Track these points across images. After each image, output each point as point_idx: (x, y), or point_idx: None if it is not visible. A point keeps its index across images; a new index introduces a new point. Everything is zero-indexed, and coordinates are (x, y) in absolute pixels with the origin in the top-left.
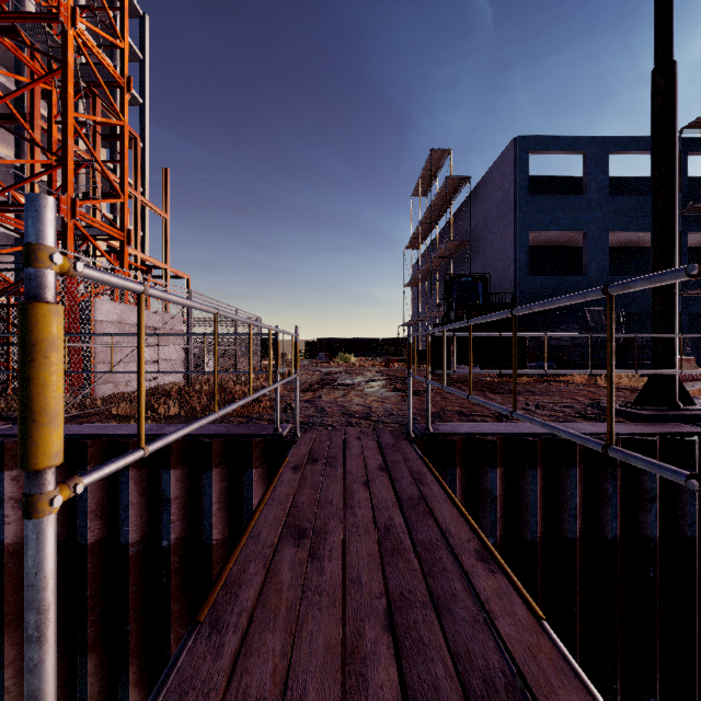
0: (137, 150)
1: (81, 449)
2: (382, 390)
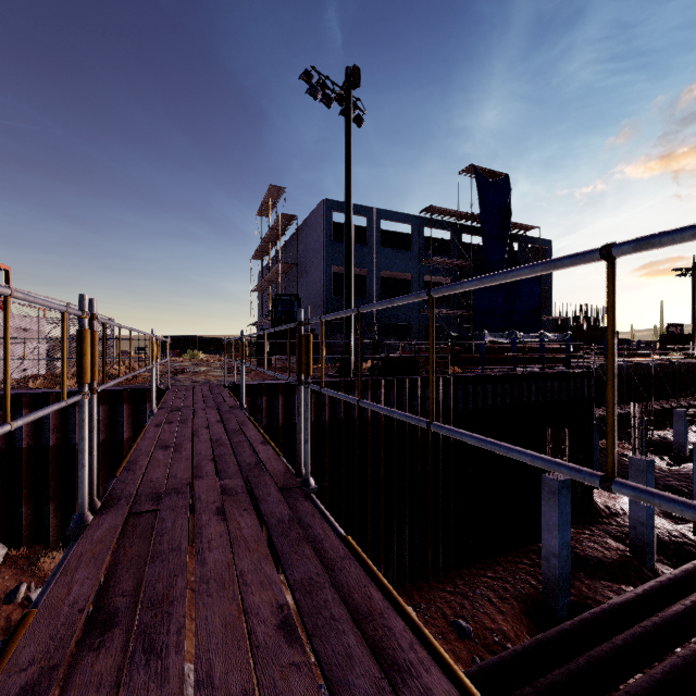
0: None
1: (46, 398)
2: (220, 373)
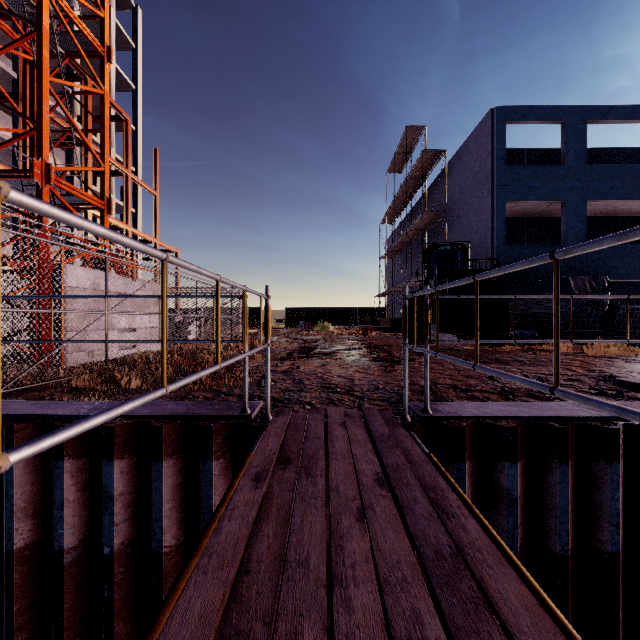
0: (128, 130)
1: (7, 435)
2: (363, 359)
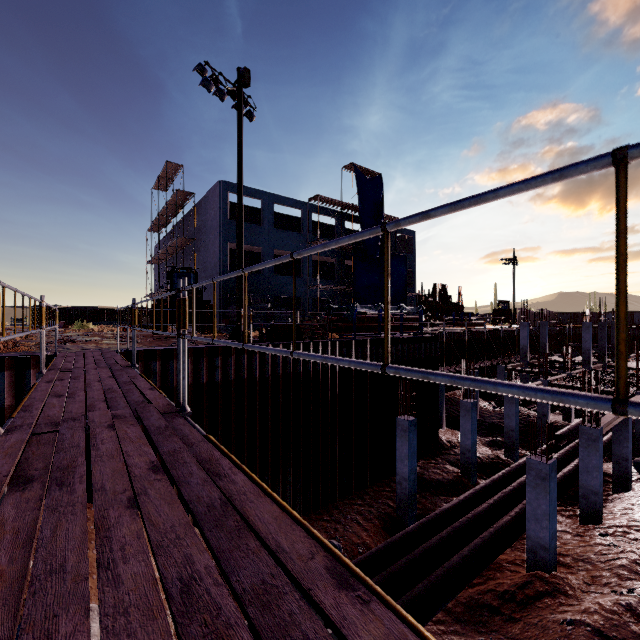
0: None
1: None
2: (113, 341)
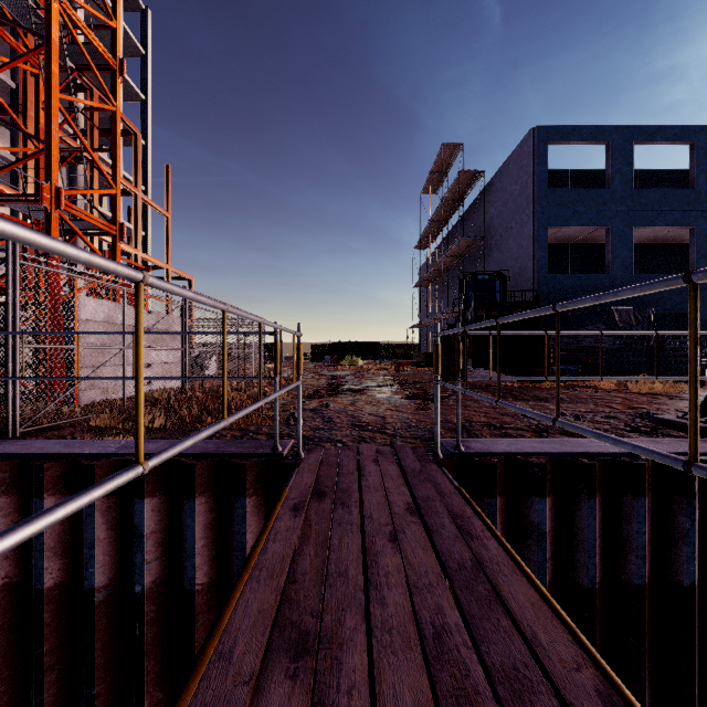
0: (137, 146)
1: (36, 473)
2: (395, 396)
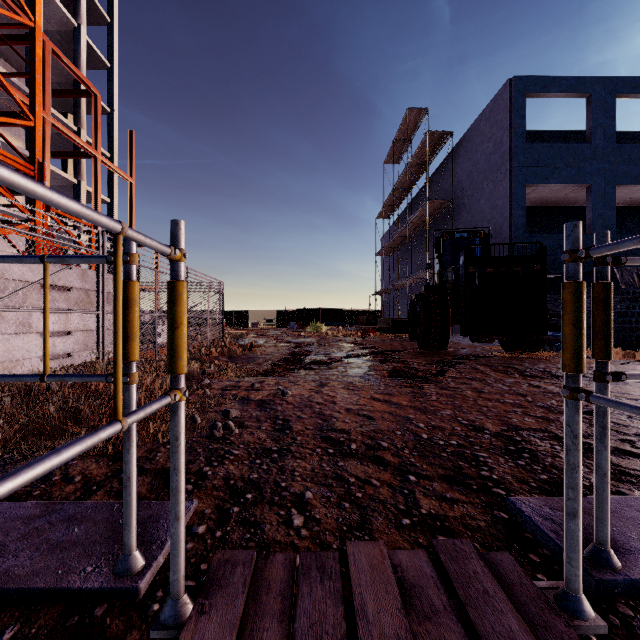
0: (97, 107)
1: None
2: (374, 373)
